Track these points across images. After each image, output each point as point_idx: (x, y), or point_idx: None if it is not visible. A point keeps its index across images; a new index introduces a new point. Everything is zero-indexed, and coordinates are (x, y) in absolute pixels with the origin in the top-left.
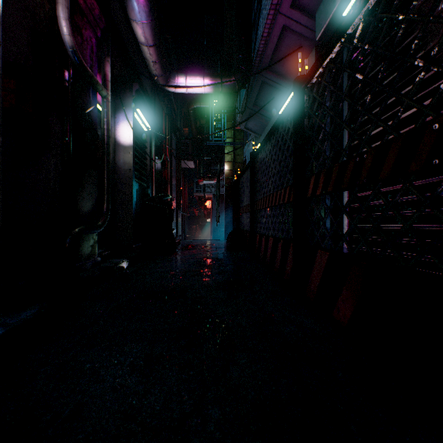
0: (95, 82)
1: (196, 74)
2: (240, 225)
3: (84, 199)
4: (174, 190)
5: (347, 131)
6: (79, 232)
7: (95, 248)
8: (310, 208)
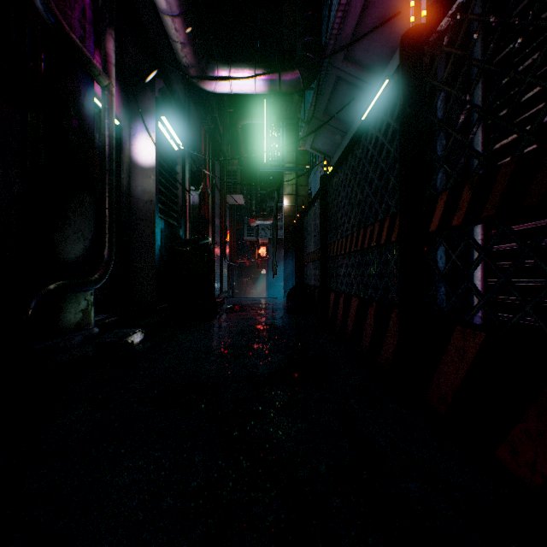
0: (86, 60)
1: (244, 65)
2: (305, 279)
3: (68, 238)
4: (217, 233)
5: (482, 130)
6: (55, 291)
7: (90, 313)
8: (435, 249)
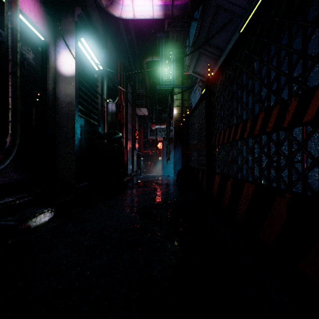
0: None
1: None
2: (189, 163)
3: None
4: (130, 133)
5: None
6: None
7: None
8: None
